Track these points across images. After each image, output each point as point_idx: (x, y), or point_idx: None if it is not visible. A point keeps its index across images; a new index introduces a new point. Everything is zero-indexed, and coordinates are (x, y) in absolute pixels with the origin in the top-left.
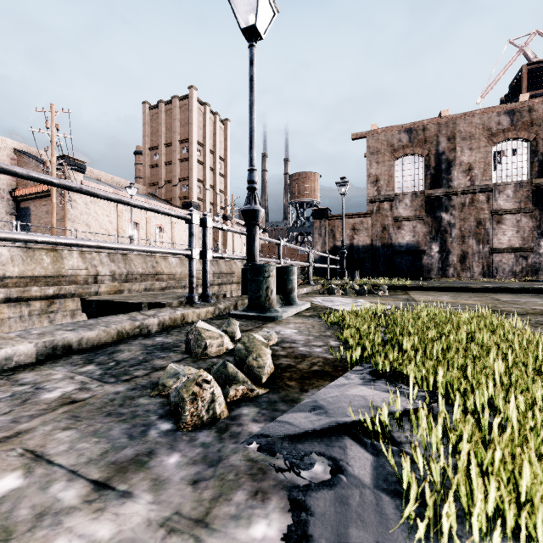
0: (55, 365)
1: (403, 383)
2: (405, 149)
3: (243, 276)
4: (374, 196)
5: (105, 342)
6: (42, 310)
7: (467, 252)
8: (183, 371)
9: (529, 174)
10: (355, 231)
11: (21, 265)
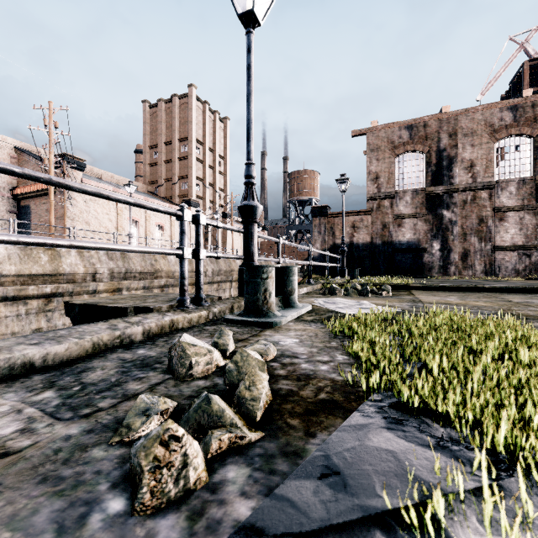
0: (7, 390)
1: (437, 423)
2: (405, 146)
3: (240, 276)
4: (374, 193)
5: (77, 356)
6: (40, 308)
7: (469, 250)
8: (156, 405)
9: (533, 170)
10: (354, 228)
11: (18, 264)
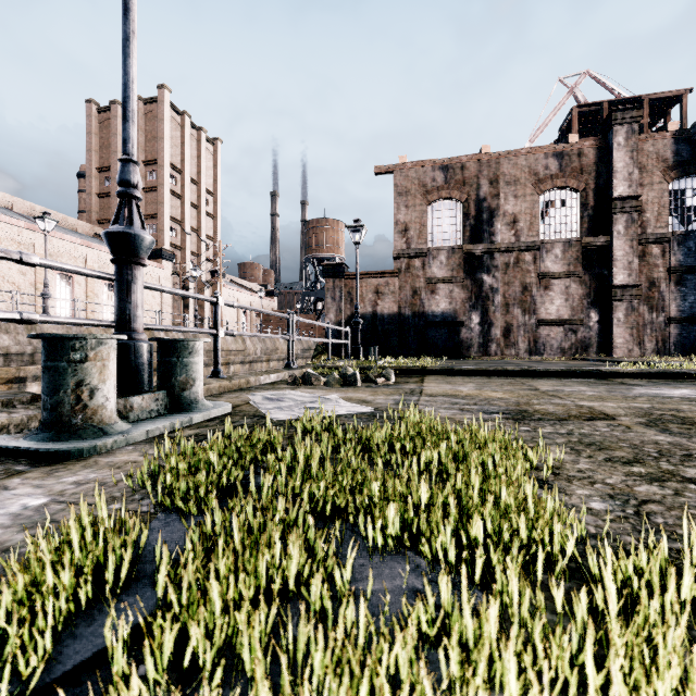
0: None
1: None
2: (440, 191)
3: None
4: (403, 250)
5: None
6: None
7: (512, 324)
8: None
9: (579, 231)
10: (378, 294)
11: None
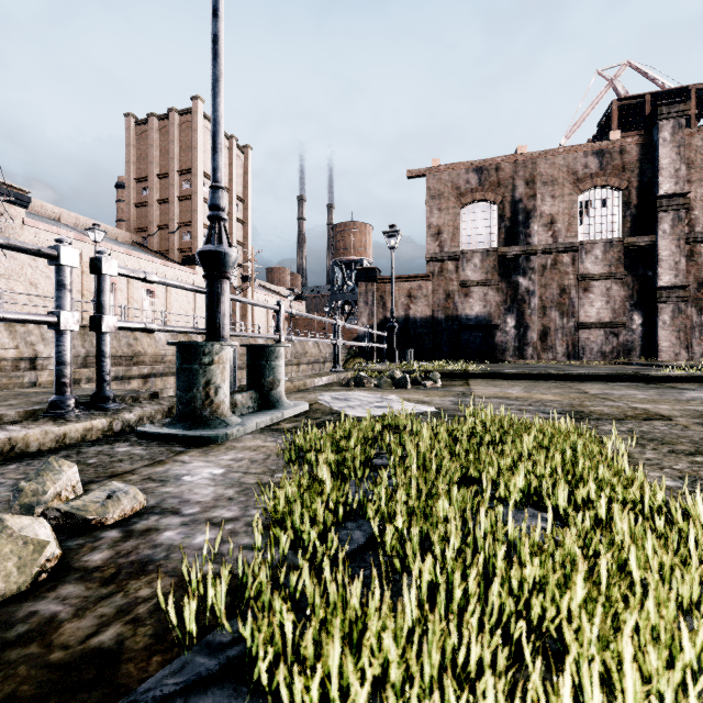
0: None
1: None
2: (474, 194)
3: None
4: (436, 253)
5: None
6: None
7: (549, 327)
8: None
9: (621, 231)
10: (411, 298)
11: None
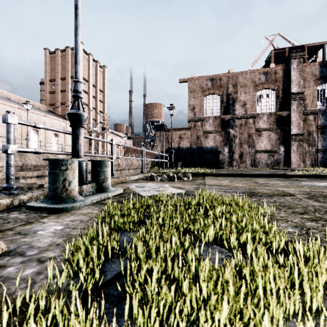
0: None
1: None
2: (209, 90)
3: None
4: (192, 118)
5: None
6: None
7: (243, 152)
8: None
9: (275, 109)
10: (181, 138)
11: None
